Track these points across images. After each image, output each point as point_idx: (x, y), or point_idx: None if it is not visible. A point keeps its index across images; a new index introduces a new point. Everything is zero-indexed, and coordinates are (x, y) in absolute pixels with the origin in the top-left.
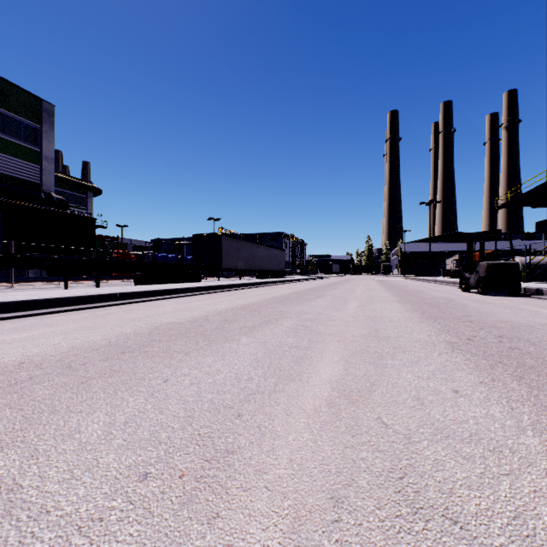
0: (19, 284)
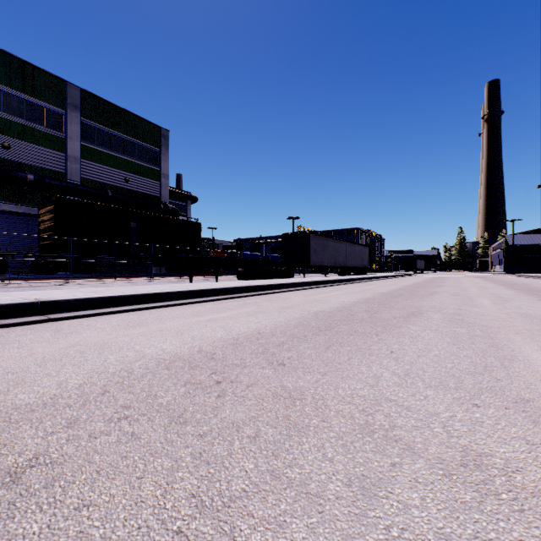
0: (154, 278)
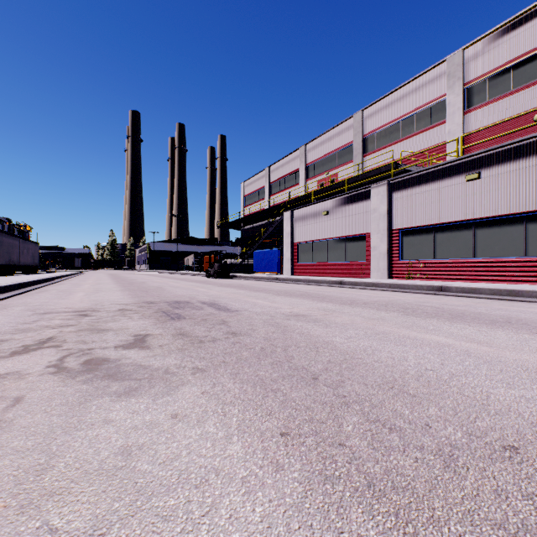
0: None
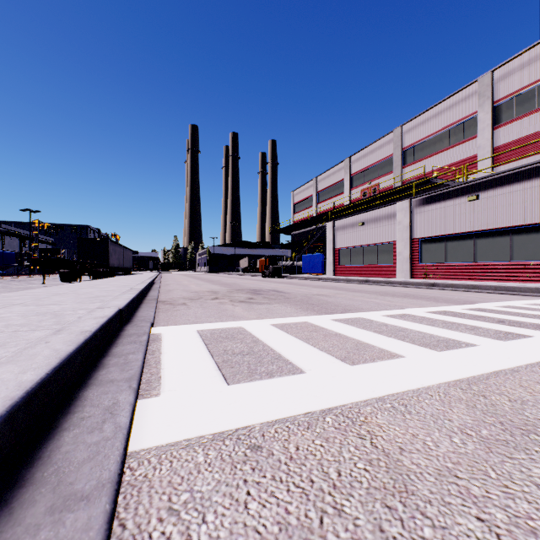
0: None
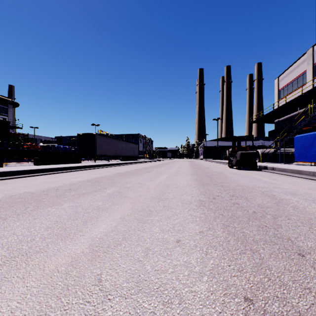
0: None
